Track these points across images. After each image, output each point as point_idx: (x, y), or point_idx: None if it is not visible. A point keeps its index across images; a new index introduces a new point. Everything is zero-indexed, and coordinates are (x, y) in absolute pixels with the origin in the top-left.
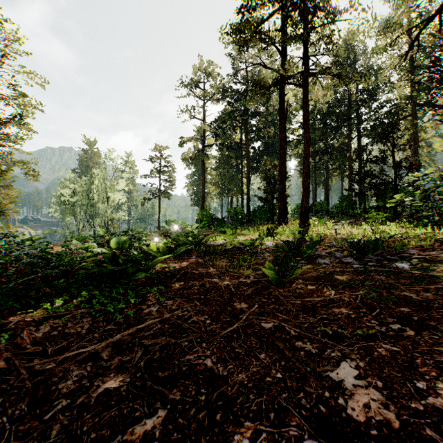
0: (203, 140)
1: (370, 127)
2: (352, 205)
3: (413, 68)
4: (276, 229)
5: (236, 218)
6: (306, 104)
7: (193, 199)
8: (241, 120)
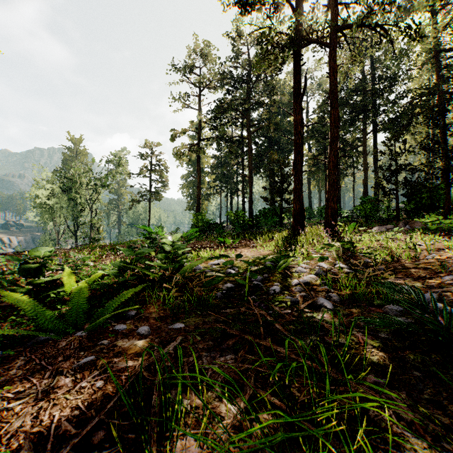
0: (199, 133)
1: (389, 120)
2: (378, 208)
3: (441, 50)
4: (297, 239)
5: (237, 223)
6: (333, 70)
7: (189, 202)
8: (243, 109)
